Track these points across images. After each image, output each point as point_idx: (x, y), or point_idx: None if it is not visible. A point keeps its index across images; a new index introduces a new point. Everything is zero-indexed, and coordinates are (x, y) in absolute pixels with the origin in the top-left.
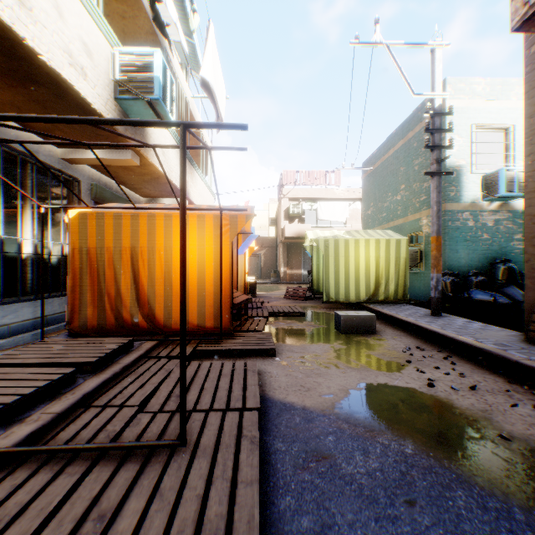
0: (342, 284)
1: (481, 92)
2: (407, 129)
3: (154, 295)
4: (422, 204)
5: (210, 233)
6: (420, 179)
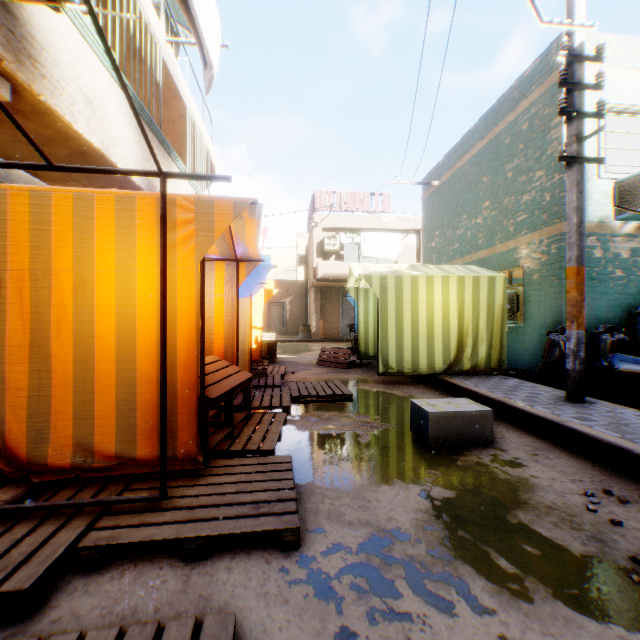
0: (407, 346)
1: (612, 57)
2: (494, 120)
3: (3, 386)
4: (520, 226)
5: (148, 240)
6: (516, 190)
